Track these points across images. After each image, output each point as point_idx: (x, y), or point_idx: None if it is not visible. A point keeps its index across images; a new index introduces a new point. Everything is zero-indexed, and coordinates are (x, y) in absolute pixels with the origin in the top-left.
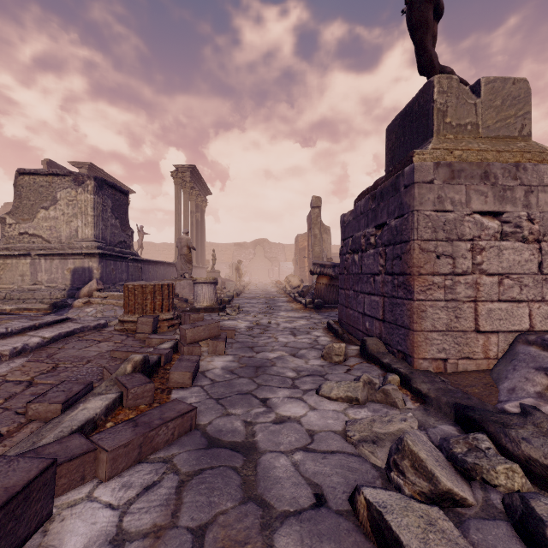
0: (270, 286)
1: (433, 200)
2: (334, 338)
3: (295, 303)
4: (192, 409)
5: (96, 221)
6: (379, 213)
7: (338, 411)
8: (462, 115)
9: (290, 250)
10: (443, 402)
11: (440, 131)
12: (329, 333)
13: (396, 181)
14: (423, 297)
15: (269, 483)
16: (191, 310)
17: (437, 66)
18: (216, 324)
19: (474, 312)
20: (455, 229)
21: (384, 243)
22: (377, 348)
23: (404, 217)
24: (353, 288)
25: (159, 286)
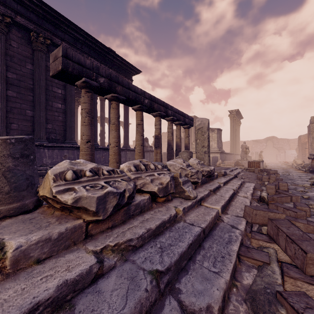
0: (280, 164)
1: None
2: None
3: (299, 170)
4: (282, 178)
5: (217, 142)
6: None
7: (311, 182)
8: None
9: (293, 142)
10: None
11: None
12: None
13: None
14: None
15: (297, 183)
16: None
17: None
18: (276, 170)
19: None
20: None
21: None
22: None
23: None
24: None
25: (258, 162)
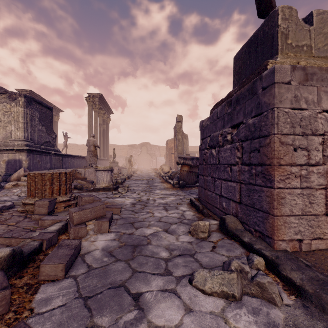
0: (150, 171)
1: (290, 99)
2: (196, 212)
3: (166, 183)
4: None
5: (25, 126)
6: (235, 115)
7: (216, 314)
8: (300, 38)
9: (163, 149)
10: (326, 300)
11: (283, 50)
12: (192, 208)
13: (253, 85)
14: (282, 185)
15: None
16: (93, 189)
17: (275, 6)
18: (101, 206)
19: (325, 198)
20: (309, 124)
21: (241, 139)
22: (235, 225)
23: (263, 114)
24: (211, 175)
25: (57, 174)
